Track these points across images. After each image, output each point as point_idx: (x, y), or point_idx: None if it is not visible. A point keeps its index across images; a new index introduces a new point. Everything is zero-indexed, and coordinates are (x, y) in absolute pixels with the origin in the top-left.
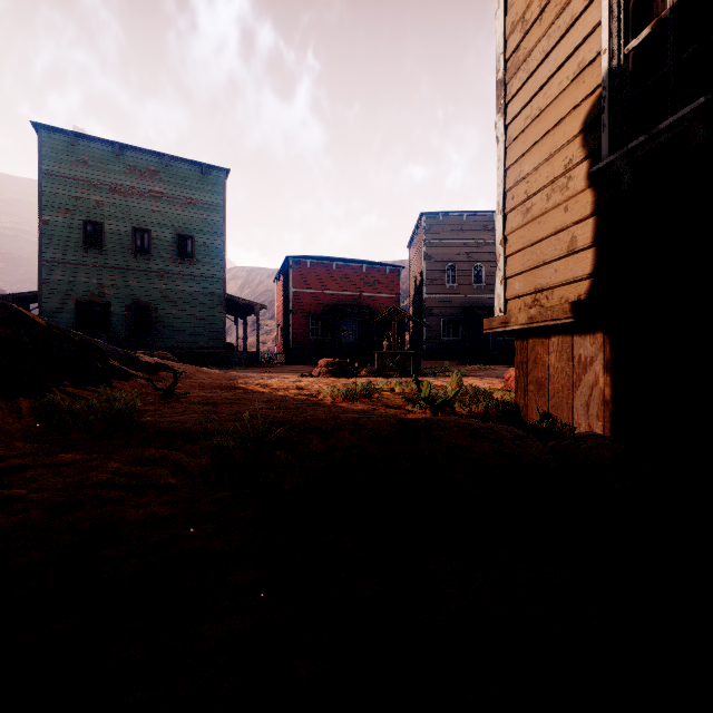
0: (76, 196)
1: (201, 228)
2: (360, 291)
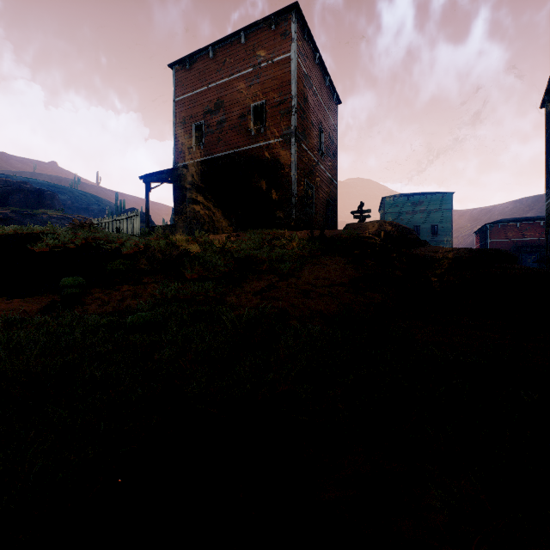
0: (394, 219)
1: (440, 221)
2: (538, 237)
